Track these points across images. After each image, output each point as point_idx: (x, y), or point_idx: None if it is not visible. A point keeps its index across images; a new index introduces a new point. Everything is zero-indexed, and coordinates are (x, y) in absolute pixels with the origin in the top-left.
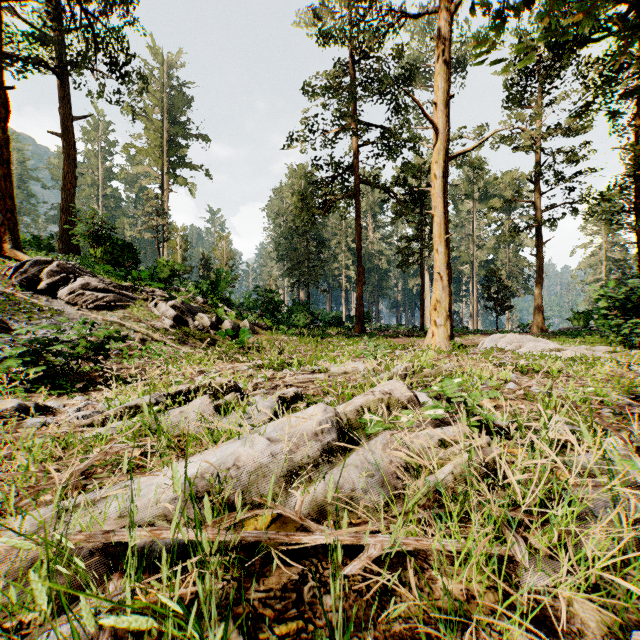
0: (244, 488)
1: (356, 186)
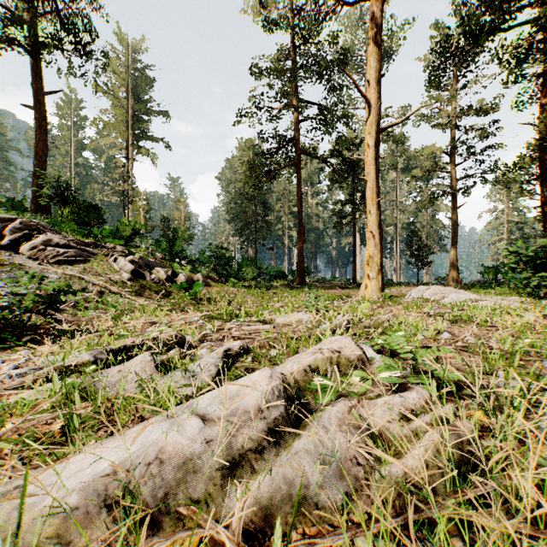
0: (168, 490)
1: (297, 156)
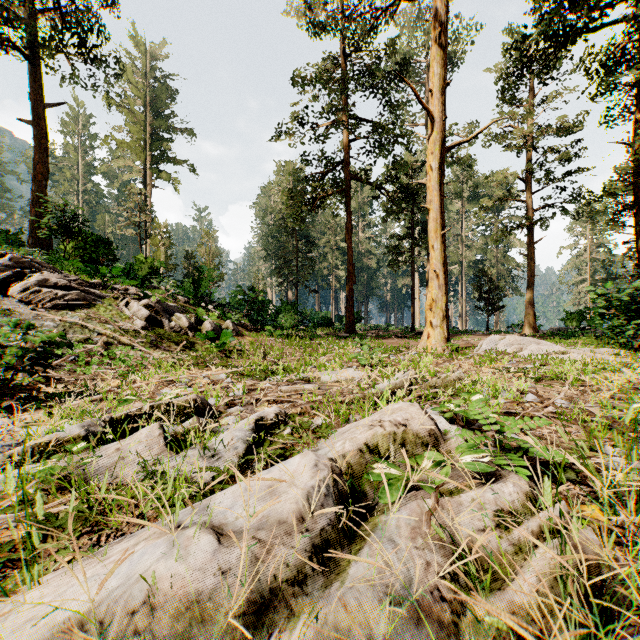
0: None
1: (346, 182)
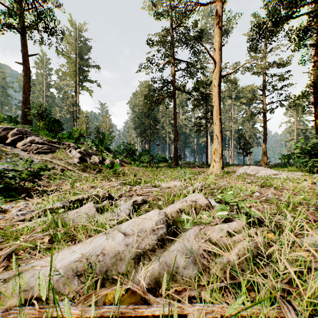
0: (107, 268)
1: (174, 91)
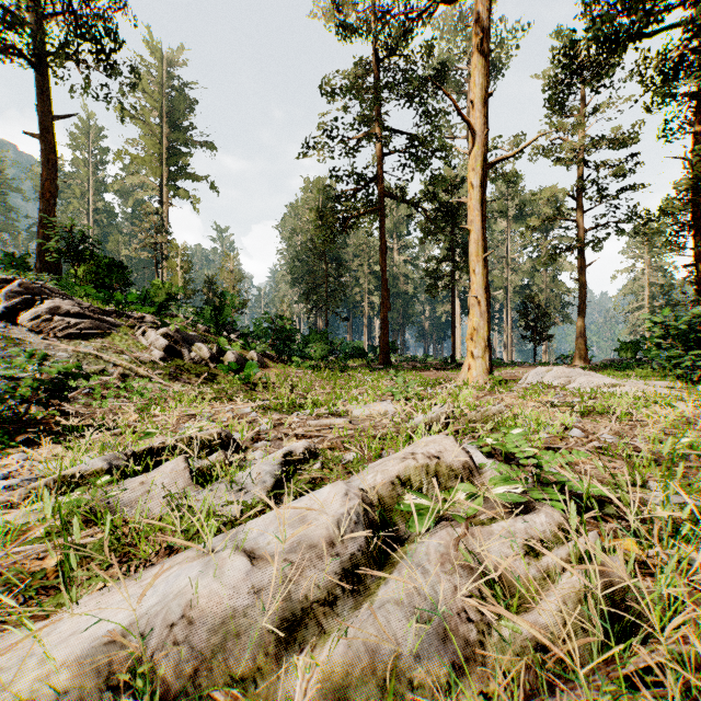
0: (199, 662)
1: (380, 200)
